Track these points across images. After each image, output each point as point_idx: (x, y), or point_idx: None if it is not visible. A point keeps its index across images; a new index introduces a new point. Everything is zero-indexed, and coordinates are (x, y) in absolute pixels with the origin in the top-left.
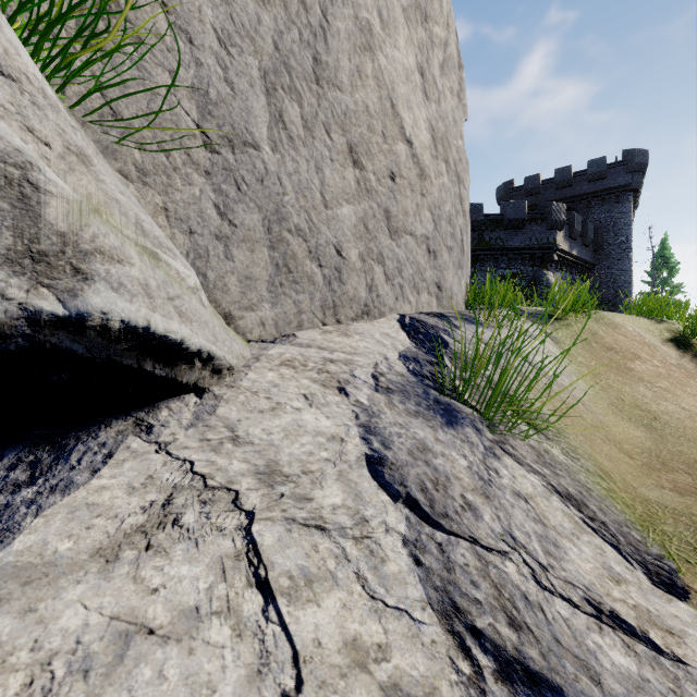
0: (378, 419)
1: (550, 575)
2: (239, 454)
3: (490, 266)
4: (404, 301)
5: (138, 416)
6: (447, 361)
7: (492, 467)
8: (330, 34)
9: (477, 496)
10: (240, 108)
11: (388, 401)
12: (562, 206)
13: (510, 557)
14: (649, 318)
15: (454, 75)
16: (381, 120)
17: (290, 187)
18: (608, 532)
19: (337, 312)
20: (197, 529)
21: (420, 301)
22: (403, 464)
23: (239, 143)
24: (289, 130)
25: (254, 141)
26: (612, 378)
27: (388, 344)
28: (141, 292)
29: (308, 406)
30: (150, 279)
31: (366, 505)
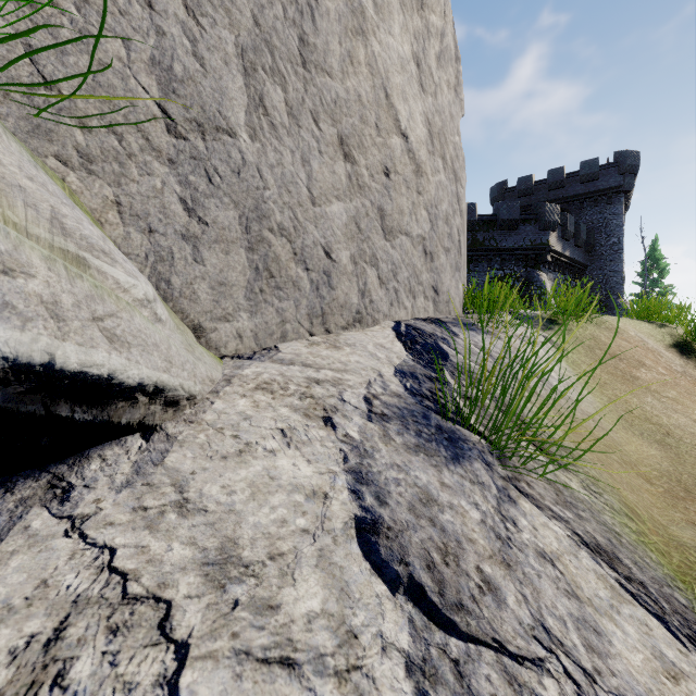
0: (371, 460)
1: (599, 689)
2: (183, 531)
3: (484, 266)
4: (399, 306)
5: (58, 471)
6: (447, 375)
7: (509, 517)
8: (318, 13)
9: (496, 565)
10: (212, 88)
11: (383, 432)
12: (555, 207)
13: (547, 667)
14: (650, 322)
15: (451, 68)
16: (375, 111)
17: (272, 181)
18: (649, 596)
19: (325, 320)
20: (91, 692)
21: (416, 305)
22: (403, 527)
23: (210, 128)
24: (271, 116)
25: (229, 126)
26: (619, 388)
27: (382, 357)
28: (42, 314)
29: (285, 446)
30: (63, 294)
31: (355, 606)
